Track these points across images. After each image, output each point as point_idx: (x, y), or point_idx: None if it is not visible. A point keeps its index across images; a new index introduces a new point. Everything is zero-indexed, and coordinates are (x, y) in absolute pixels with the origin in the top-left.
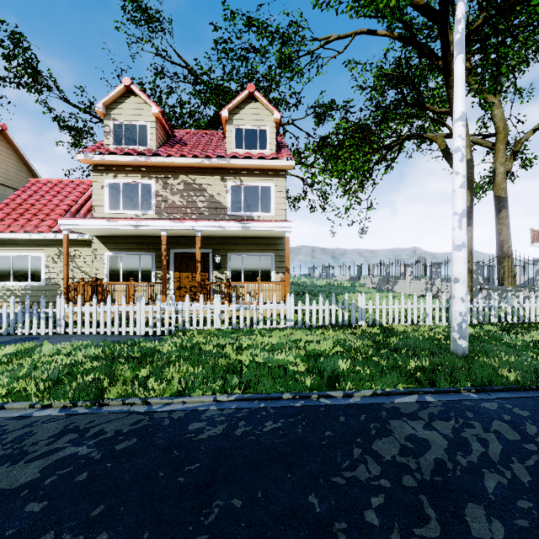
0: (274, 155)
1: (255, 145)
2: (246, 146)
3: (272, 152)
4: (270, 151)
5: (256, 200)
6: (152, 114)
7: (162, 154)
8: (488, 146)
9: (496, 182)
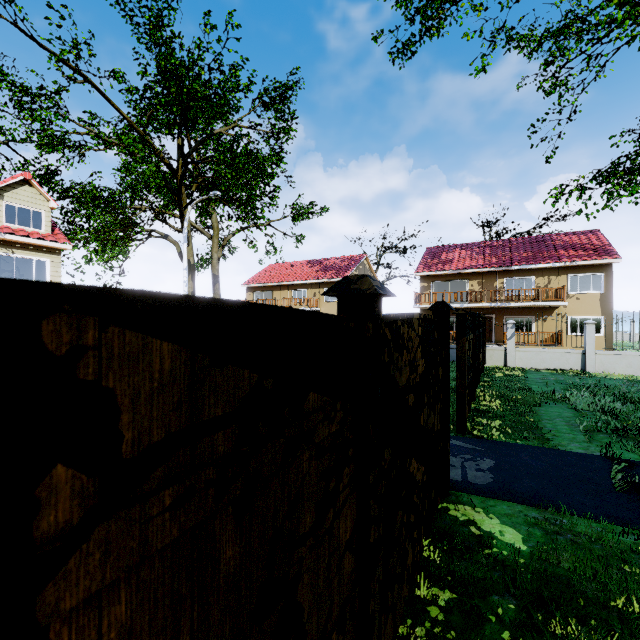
0: (53, 238)
1: (29, 223)
2: (19, 223)
3: (48, 233)
4: (46, 231)
5: (30, 271)
6: None
7: None
8: (209, 237)
9: (213, 264)
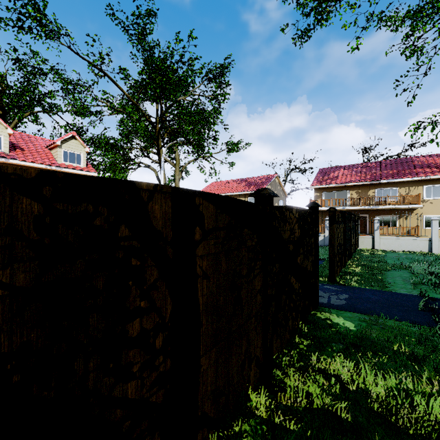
0: (87, 169)
1: (75, 161)
2: (69, 161)
3: (84, 167)
4: (83, 165)
5: None
6: (6, 132)
7: (17, 159)
8: (173, 166)
9: (176, 183)
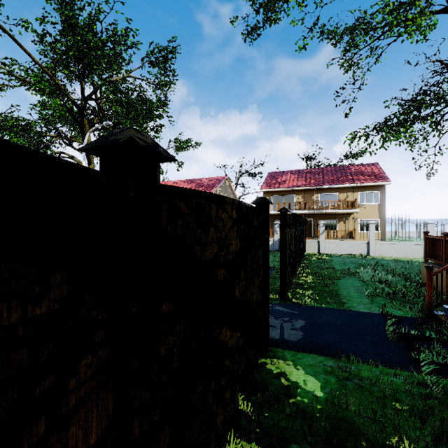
0: None
1: None
2: None
3: None
4: None
5: None
6: None
7: None
8: None
9: None
